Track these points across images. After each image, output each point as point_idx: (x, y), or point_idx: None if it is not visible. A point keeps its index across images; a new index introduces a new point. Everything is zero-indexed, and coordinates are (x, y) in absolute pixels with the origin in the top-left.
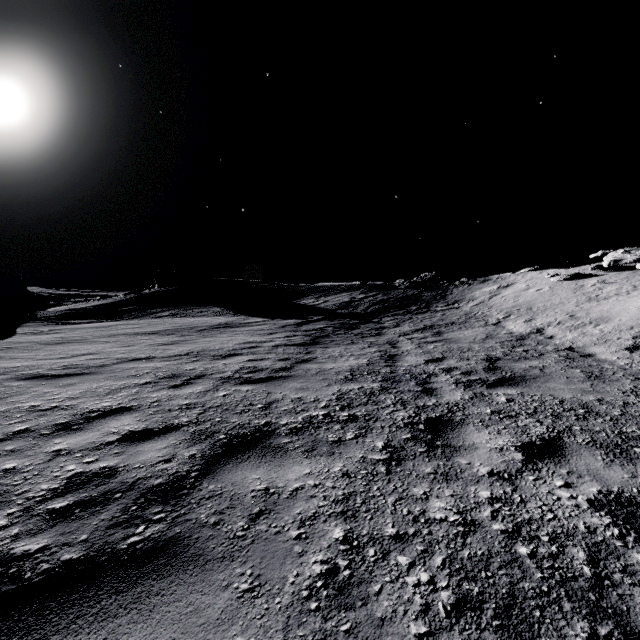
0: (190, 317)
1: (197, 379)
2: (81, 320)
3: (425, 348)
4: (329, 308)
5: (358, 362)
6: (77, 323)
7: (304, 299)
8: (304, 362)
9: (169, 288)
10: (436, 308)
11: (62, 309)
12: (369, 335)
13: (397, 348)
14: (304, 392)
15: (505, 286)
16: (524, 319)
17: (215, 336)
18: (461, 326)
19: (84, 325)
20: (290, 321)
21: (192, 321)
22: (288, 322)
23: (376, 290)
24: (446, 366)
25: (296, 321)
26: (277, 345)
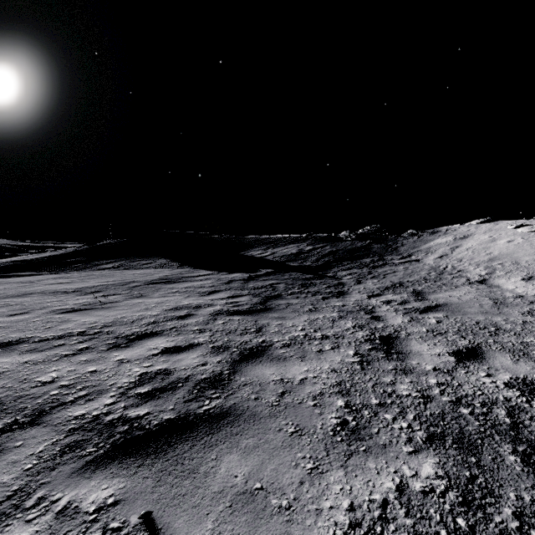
0: (133, 269)
1: (21, 429)
2: (19, 272)
3: (425, 323)
4: (277, 260)
5: (342, 358)
6: (11, 276)
7: (251, 251)
8: (253, 357)
9: (121, 240)
10: (393, 261)
11: (8, 260)
12: (330, 295)
13: (381, 320)
14: (255, 530)
15: (462, 237)
16: (520, 276)
17: (145, 296)
18: (439, 284)
19: (14, 279)
20: (236, 275)
21: (132, 274)
22: (234, 276)
23: (323, 242)
24: (510, 376)
25: (243, 275)
26: (216, 313)
